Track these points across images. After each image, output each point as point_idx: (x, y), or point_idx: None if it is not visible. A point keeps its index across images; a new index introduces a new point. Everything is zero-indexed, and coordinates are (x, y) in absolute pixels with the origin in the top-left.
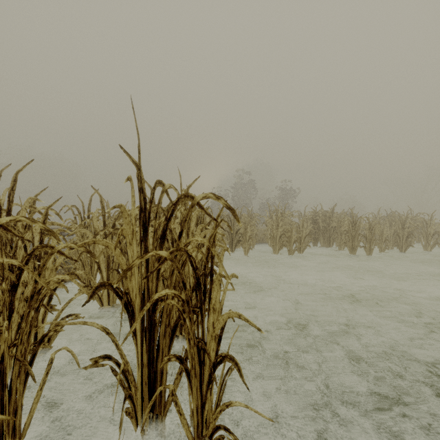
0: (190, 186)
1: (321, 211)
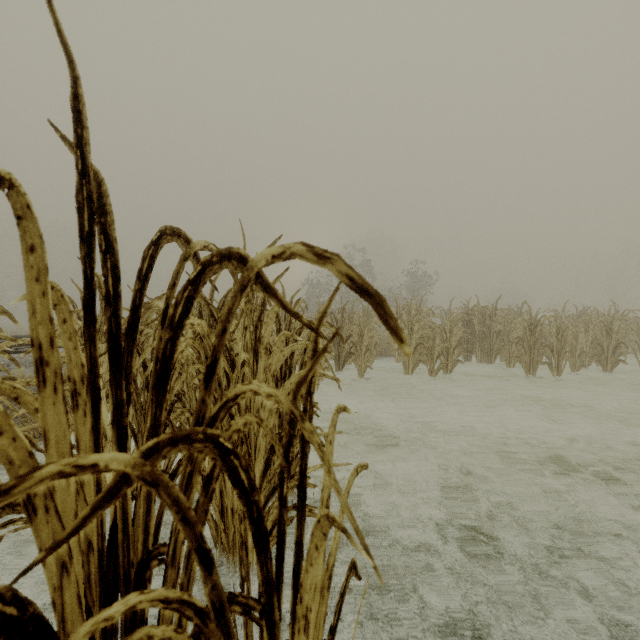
0: None
1: (477, 307)
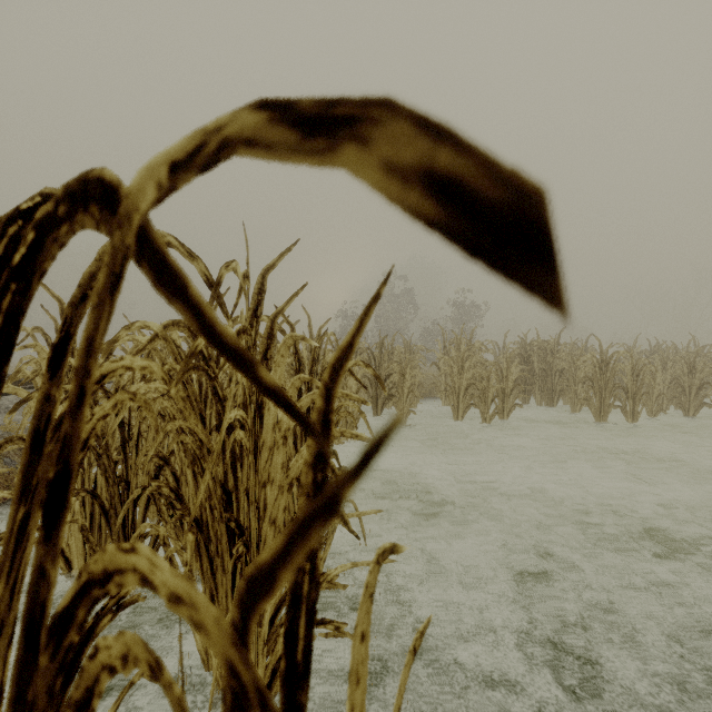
0: (269, 268)
1: (537, 341)
